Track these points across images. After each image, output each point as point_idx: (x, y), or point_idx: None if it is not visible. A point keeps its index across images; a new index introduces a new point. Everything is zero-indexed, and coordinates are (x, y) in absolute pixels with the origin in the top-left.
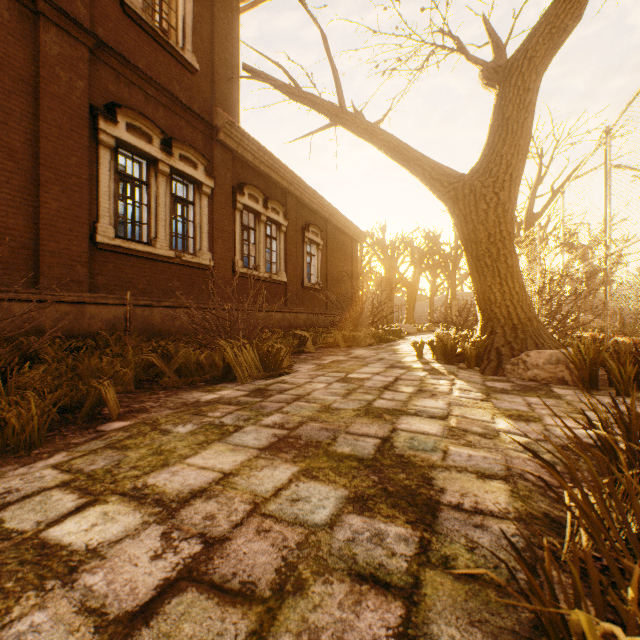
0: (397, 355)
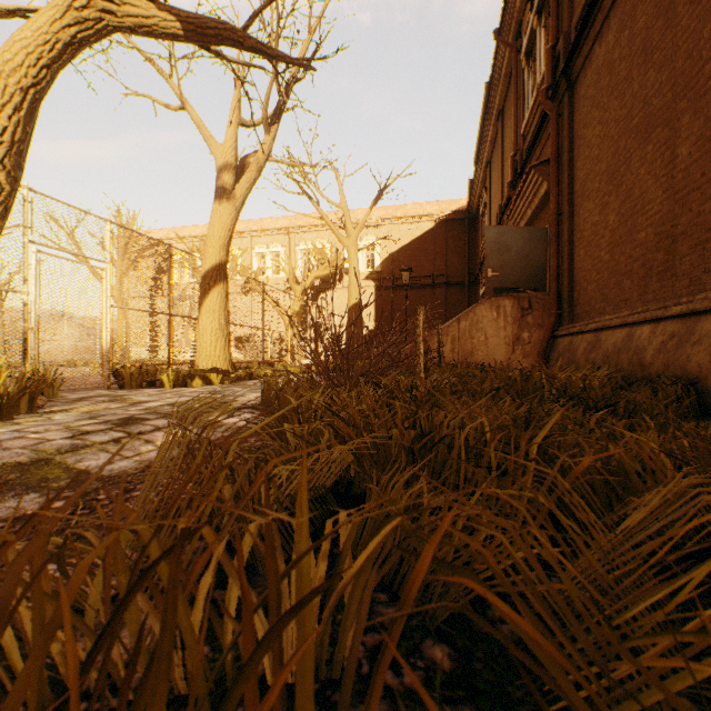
0: (6, 428)
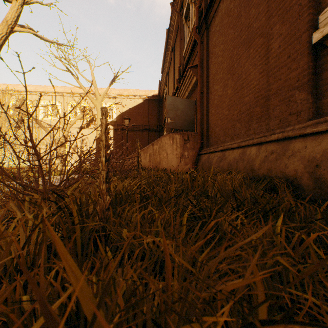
0: None
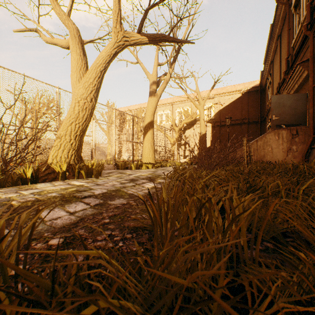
0: (100, 180)
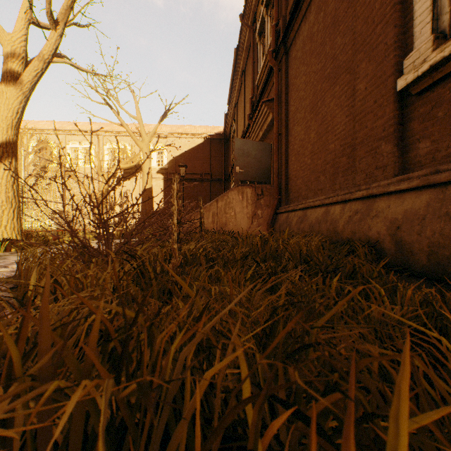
0: None
